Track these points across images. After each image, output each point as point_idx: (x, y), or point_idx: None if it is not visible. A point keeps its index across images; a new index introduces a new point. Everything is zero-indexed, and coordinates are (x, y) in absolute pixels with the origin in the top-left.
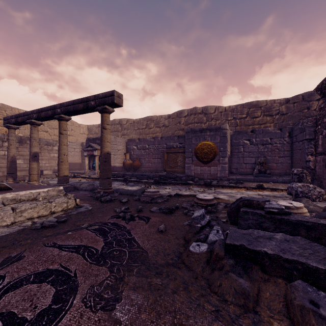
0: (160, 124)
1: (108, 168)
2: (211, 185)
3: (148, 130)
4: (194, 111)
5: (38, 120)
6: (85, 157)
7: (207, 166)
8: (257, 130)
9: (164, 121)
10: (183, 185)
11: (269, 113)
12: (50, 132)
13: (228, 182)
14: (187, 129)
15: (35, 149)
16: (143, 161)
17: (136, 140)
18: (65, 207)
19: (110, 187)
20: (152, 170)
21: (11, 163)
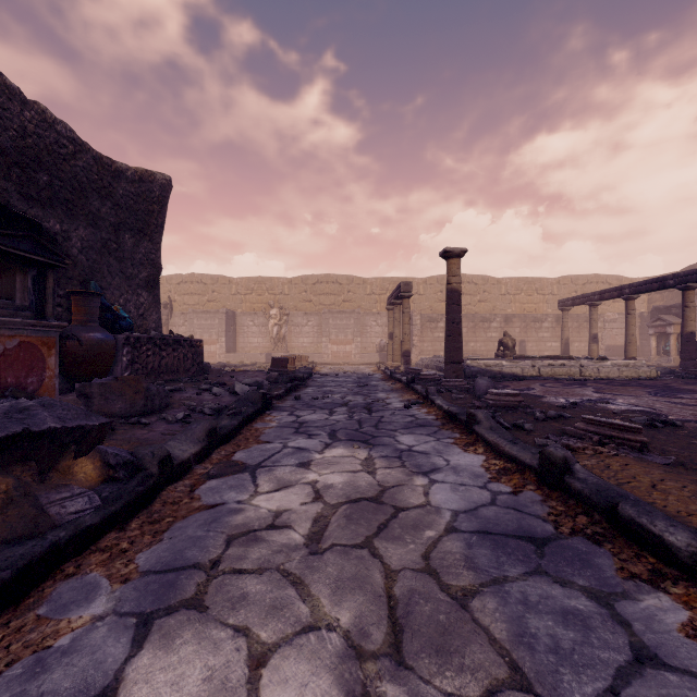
0: None
1: (691, 349)
2: None
3: None
4: None
5: (598, 301)
6: (650, 336)
7: None
8: None
9: None
10: None
11: None
12: None
13: None
14: None
15: (595, 331)
16: None
17: None
18: (648, 375)
19: (695, 369)
20: None
21: (565, 345)
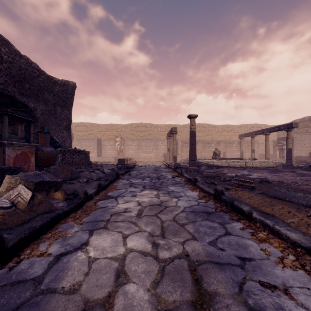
0: None
1: (290, 155)
2: None
3: None
4: None
5: (254, 135)
6: (276, 150)
7: None
8: None
9: None
10: None
11: None
12: None
13: None
14: None
15: (253, 147)
16: None
17: None
18: (272, 165)
19: (291, 163)
20: None
21: (241, 153)
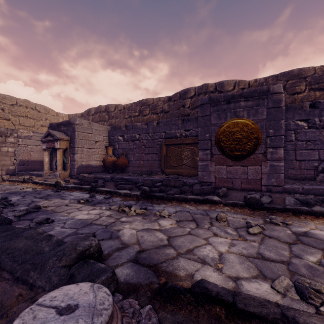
0: (158, 109)
1: None
2: (264, 207)
3: (142, 118)
4: (204, 89)
5: None
6: (44, 151)
7: (239, 165)
8: (323, 102)
9: (162, 105)
10: (199, 205)
11: (320, 86)
12: (13, 120)
13: (295, 199)
14: (201, 99)
15: None
16: (132, 158)
17: (122, 128)
18: None
19: None
20: (144, 171)
21: None
